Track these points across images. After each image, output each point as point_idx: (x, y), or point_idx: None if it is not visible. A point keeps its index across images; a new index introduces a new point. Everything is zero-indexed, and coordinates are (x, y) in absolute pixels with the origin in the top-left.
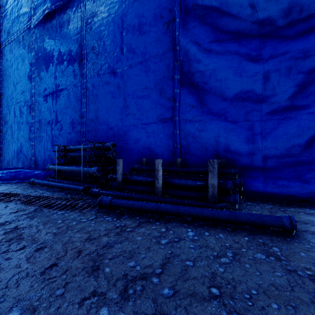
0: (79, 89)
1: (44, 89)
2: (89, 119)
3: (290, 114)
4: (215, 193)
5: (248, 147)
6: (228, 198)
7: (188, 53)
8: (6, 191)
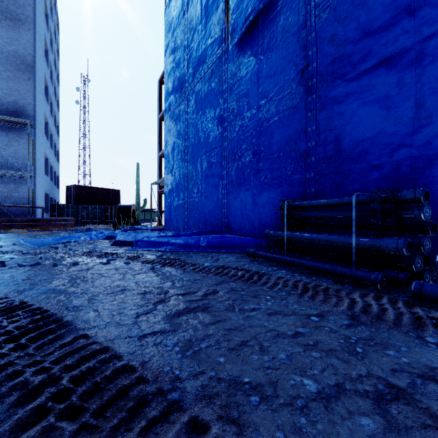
0: (302, 113)
1: (240, 128)
2: (324, 156)
3: None
4: None
5: None
6: None
7: None
8: (234, 265)
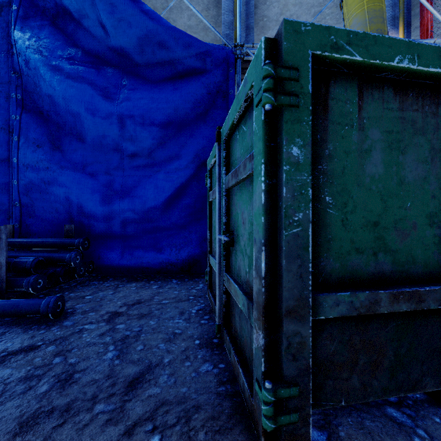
0: None
1: None
2: None
3: (150, 171)
4: (3, 276)
5: (104, 209)
6: (22, 280)
7: (31, 64)
8: None
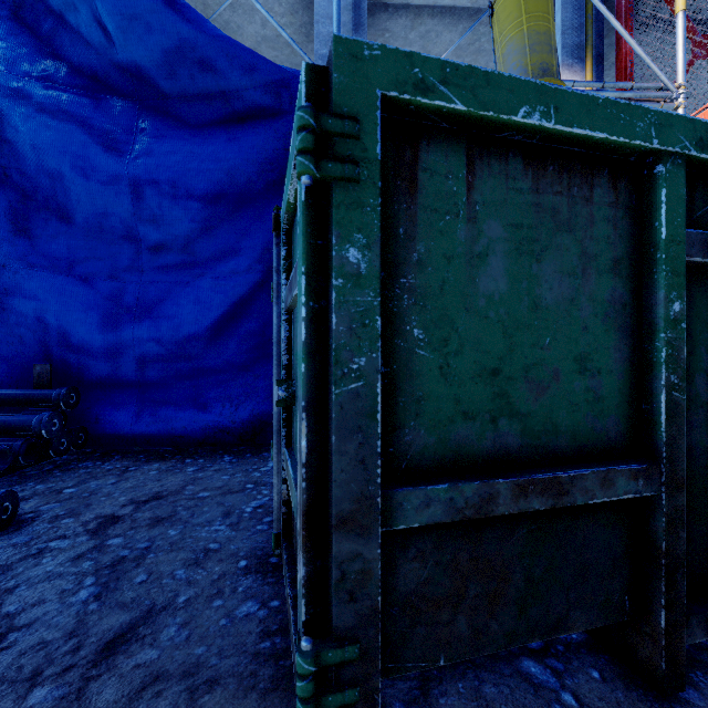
0: None
1: None
2: None
3: (187, 275)
4: None
5: (106, 338)
6: None
7: None
8: None
